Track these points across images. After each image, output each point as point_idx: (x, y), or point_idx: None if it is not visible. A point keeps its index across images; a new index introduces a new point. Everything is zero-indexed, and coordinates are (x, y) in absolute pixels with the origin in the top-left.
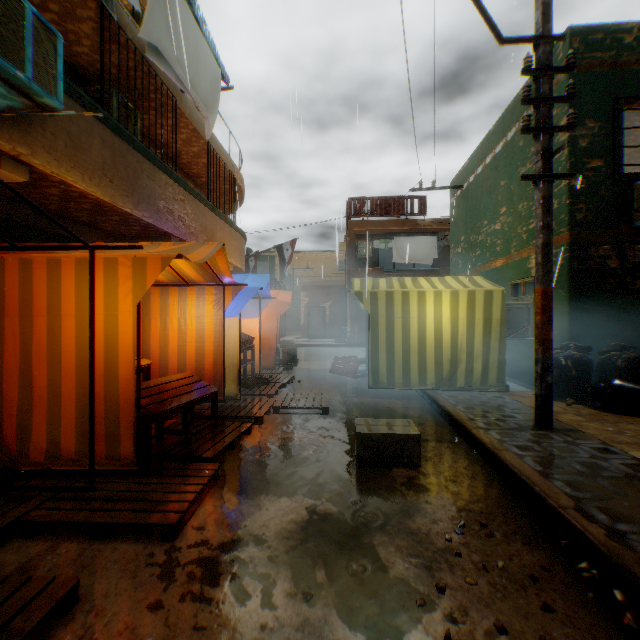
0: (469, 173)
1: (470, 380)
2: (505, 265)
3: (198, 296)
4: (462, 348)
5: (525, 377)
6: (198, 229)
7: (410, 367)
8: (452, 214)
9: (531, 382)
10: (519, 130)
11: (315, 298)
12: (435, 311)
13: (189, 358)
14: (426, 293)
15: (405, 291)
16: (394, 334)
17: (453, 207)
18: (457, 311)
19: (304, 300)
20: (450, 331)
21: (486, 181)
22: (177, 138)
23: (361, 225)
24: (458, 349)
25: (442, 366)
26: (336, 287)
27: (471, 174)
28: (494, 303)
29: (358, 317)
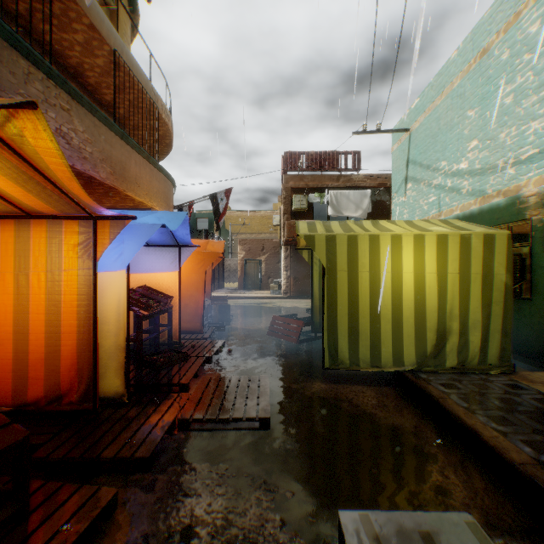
0: (418, 113)
1: (464, 358)
2: (476, 209)
3: (51, 236)
4: (452, 313)
5: (513, 346)
6: (97, 156)
7: (381, 340)
8: (395, 162)
9: (525, 353)
10: (501, 40)
11: (251, 251)
12: (415, 262)
13: (35, 340)
14: (403, 238)
15: (374, 235)
16: (358, 294)
17: (396, 154)
18: (445, 262)
19: (241, 253)
20: (436, 290)
21: (444, 116)
22: (73, 41)
23: (296, 179)
24: (446, 315)
25: (425, 338)
26: (271, 241)
27: (421, 114)
28: (496, 251)
29: (293, 270)
